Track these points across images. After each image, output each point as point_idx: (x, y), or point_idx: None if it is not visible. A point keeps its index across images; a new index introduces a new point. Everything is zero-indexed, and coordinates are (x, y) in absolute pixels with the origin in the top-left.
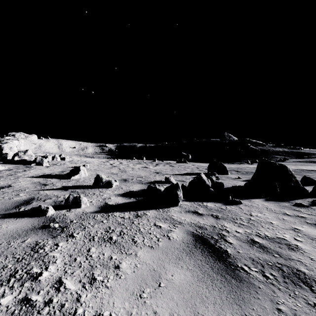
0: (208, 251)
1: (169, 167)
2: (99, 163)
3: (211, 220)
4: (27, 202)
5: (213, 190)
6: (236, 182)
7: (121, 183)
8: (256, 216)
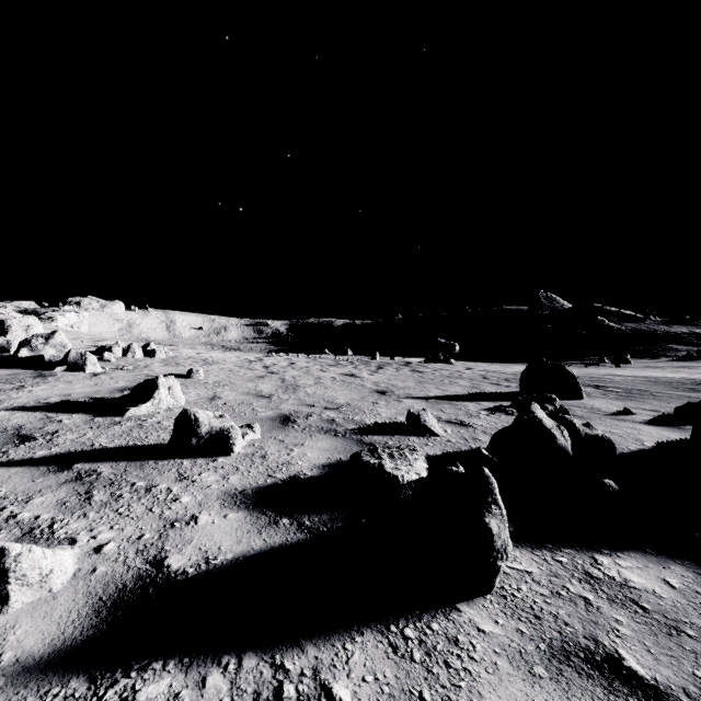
0: None
1: (411, 375)
2: (239, 363)
3: None
4: None
5: (617, 488)
6: (635, 431)
7: (268, 435)
8: None
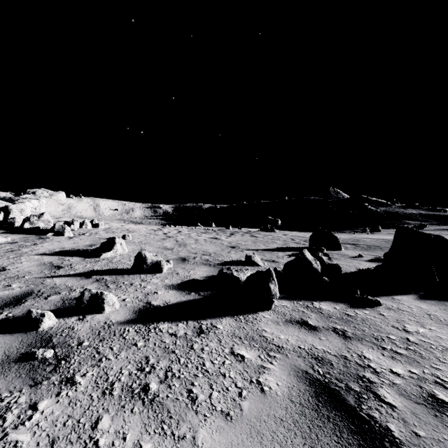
0: (349, 429)
1: (250, 238)
2: (148, 232)
3: (336, 343)
4: (17, 301)
5: (328, 280)
6: (358, 264)
7: (176, 265)
8: (418, 333)
